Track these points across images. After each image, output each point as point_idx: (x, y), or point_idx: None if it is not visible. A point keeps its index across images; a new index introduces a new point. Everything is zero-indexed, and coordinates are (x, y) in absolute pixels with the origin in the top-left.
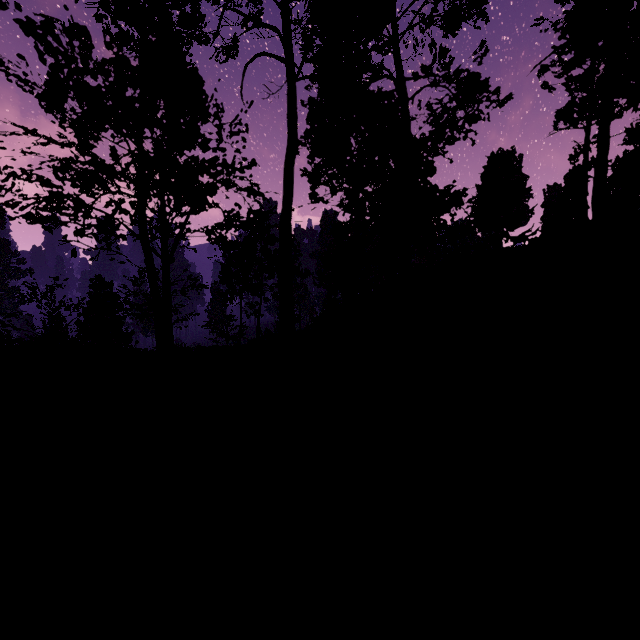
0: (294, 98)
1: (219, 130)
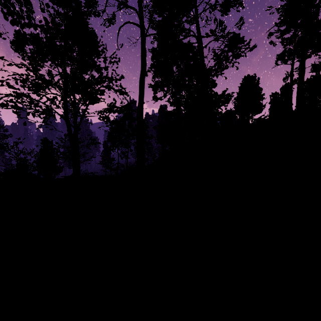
0: (144, 45)
1: (104, 60)
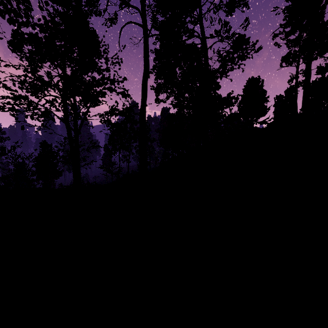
0: (147, 46)
1: (106, 61)
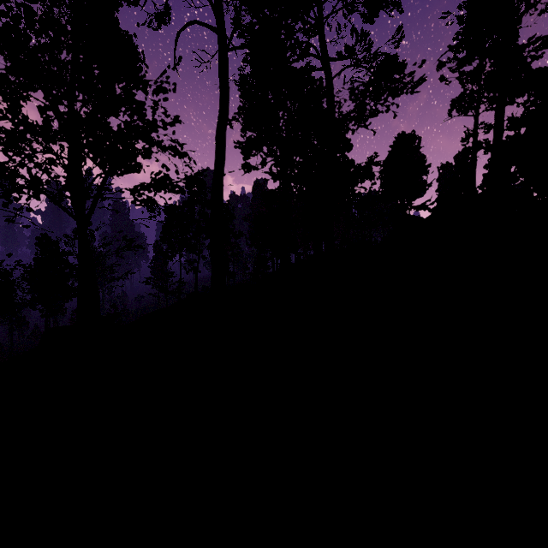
0: (226, 67)
1: (143, 87)
